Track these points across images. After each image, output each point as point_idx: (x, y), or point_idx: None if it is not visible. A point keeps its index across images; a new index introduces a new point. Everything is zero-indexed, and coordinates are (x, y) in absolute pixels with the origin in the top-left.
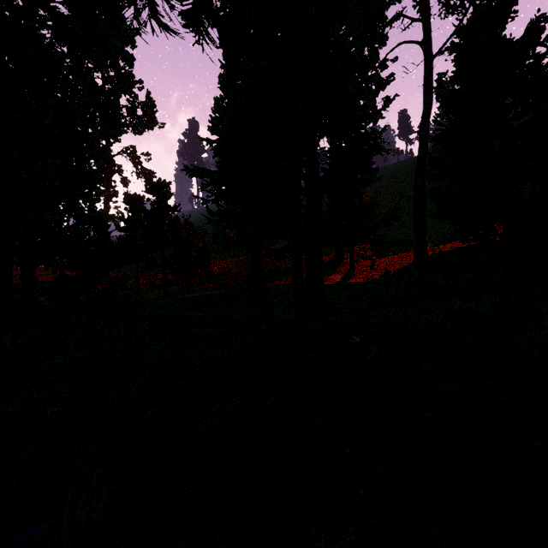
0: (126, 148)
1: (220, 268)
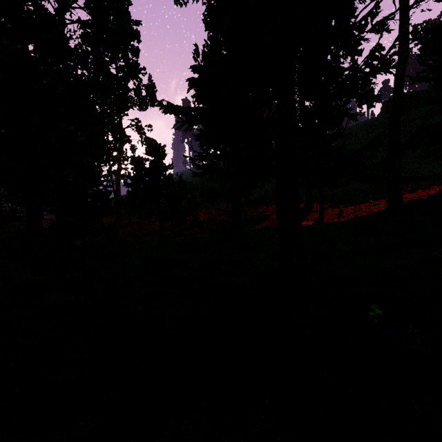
0: (132, 120)
1: (206, 216)
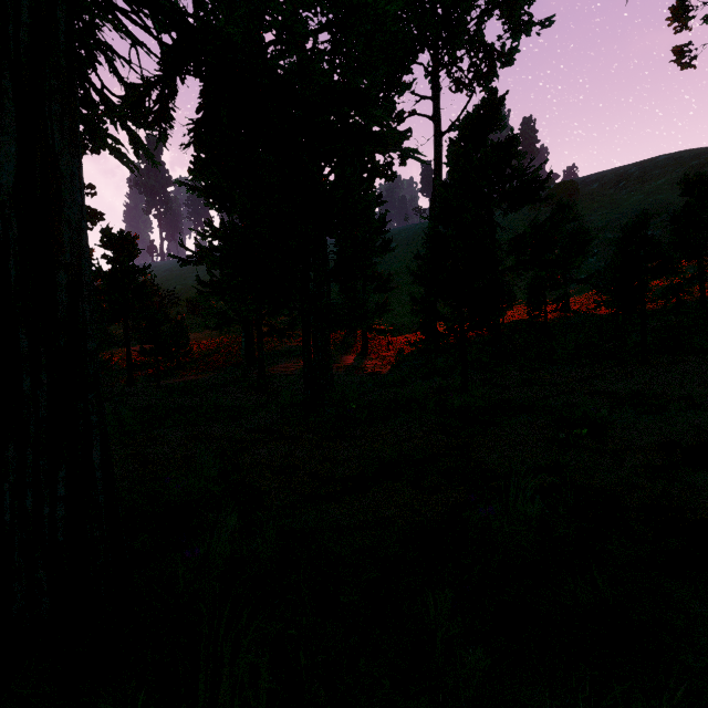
0: None
1: (201, 347)
